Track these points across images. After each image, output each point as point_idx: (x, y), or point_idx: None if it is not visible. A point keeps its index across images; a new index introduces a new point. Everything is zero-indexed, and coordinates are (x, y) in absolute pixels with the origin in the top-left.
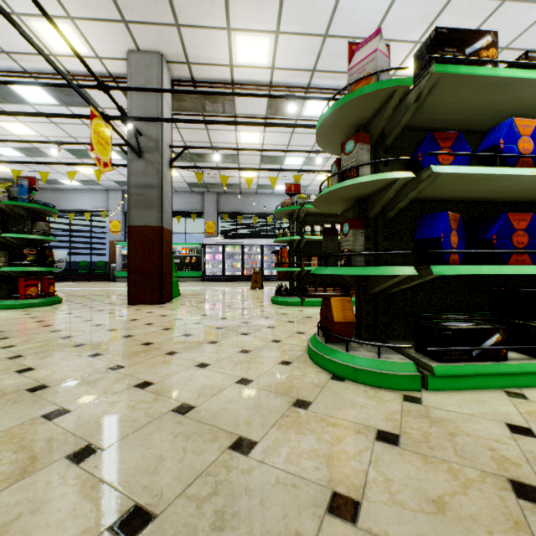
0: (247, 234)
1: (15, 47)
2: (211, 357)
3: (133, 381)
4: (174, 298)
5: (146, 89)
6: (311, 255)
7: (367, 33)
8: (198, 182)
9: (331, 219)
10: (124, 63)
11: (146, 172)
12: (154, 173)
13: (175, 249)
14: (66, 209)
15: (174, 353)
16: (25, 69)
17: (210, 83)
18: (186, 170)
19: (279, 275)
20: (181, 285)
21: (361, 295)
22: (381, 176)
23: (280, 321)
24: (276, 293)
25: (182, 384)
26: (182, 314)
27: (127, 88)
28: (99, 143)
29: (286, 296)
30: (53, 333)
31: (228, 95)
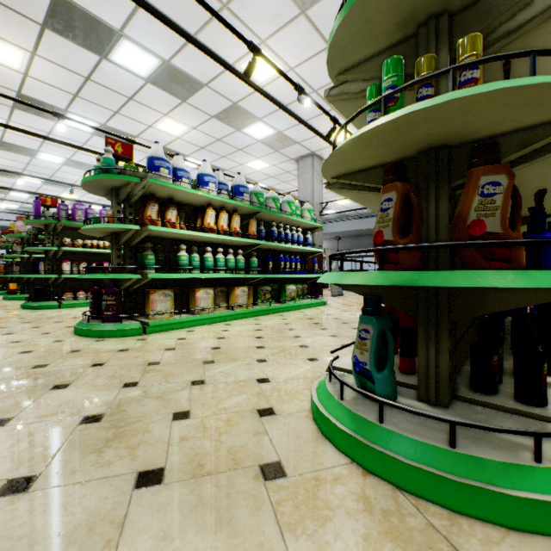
0: None
1: None
2: None
3: None
4: None
5: None
6: None
7: (53, 169)
8: None
9: None
10: None
11: None
12: None
13: None
14: None
15: None
16: None
17: None
18: None
19: (1, 280)
20: None
21: (22, 282)
22: (21, 255)
23: None
24: None
25: None
26: None
27: None
28: None
29: (3, 290)
30: None
31: None
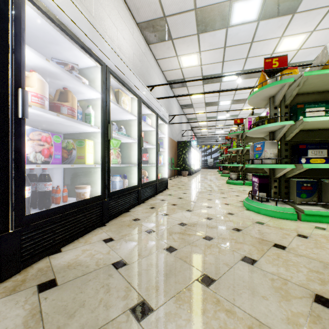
0: None
1: None
2: None
3: None
4: None
5: None
6: None
7: None
8: None
9: None
10: None
11: None
12: None
13: None
14: (210, 145)
15: None
16: None
17: None
18: None
19: None
20: None
21: None
22: None
23: None
24: None
25: None
26: None
27: None
28: None
29: None
30: None
31: None
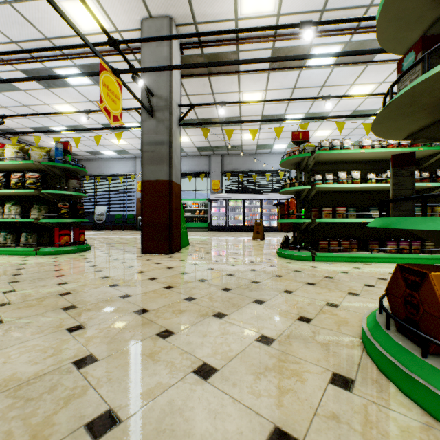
0: (247, 190)
1: (54, 32)
2: (217, 349)
3: (91, 407)
4: (183, 247)
5: (153, 38)
6: (320, 206)
7: None
8: (205, 146)
9: (343, 166)
10: (139, 33)
11: (157, 129)
12: (164, 130)
13: (187, 204)
14: (106, 174)
15: (168, 335)
16: (64, 53)
17: (216, 41)
18: (195, 135)
19: (281, 227)
20: (191, 234)
21: None
22: None
23: (297, 281)
24: (282, 245)
25: (166, 436)
26: (187, 267)
27: (135, 40)
28: (108, 96)
29: (293, 249)
30: (57, 287)
31: (234, 33)
